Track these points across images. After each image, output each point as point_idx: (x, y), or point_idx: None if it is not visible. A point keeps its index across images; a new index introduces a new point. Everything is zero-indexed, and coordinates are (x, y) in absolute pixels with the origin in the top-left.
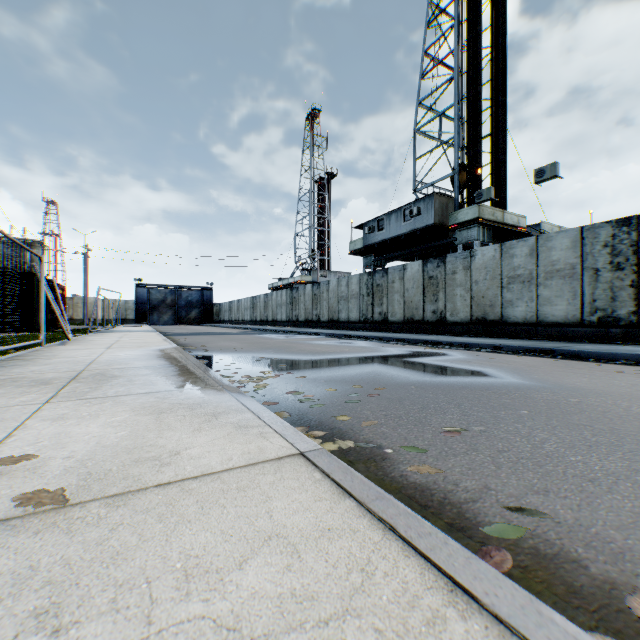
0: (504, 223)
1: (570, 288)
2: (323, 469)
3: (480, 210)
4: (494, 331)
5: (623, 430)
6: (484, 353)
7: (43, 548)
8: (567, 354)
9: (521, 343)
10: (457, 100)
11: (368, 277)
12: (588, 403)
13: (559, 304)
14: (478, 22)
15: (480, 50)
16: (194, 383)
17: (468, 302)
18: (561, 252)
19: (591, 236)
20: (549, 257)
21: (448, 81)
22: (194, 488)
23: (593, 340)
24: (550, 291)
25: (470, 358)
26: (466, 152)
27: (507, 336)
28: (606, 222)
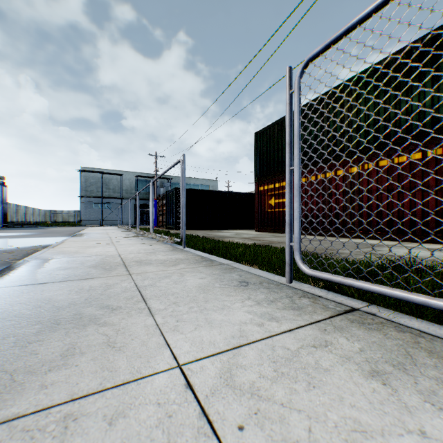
0: None
1: None
2: (53, 247)
3: None
4: None
5: None
6: None
7: (97, 245)
8: None
9: None
10: None
11: None
12: None
13: None
14: None
15: None
16: (43, 261)
17: None
18: None
19: None
20: None
21: None
22: (78, 247)
23: None
24: None
25: None
26: None
27: None
28: None
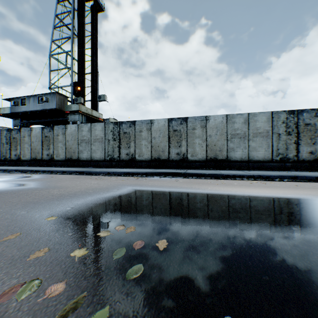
0: (92, 115)
1: (102, 146)
2: None
3: (80, 107)
4: (75, 164)
5: (24, 201)
6: (55, 175)
7: None
8: (88, 173)
9: (78, 169)
10: (72, 49)
11: (8, 132)
12: (40, 192)
13: (98, 152)
14: (83, 17)
15: (84, 31)
16: None
17: (64, 150)
18: (99, 131)
19: (108, 127)
20: (95, 133)
21: (68, 38)
22: None
23: (108, 167)
24: (95, 147)
25: (39, 178)
26: (78, 77)
27: (80, 166)
28: (112, 122)
